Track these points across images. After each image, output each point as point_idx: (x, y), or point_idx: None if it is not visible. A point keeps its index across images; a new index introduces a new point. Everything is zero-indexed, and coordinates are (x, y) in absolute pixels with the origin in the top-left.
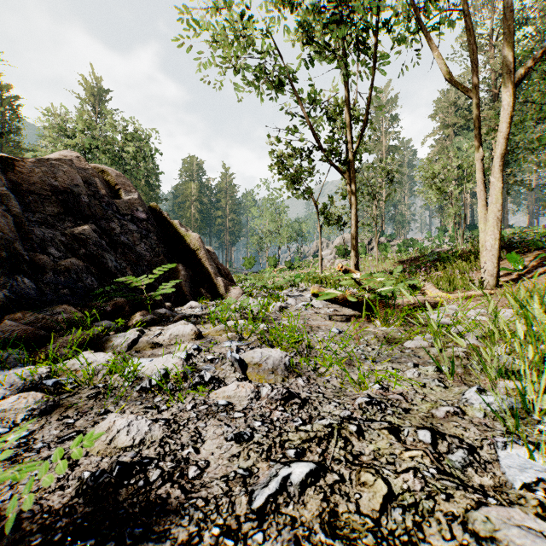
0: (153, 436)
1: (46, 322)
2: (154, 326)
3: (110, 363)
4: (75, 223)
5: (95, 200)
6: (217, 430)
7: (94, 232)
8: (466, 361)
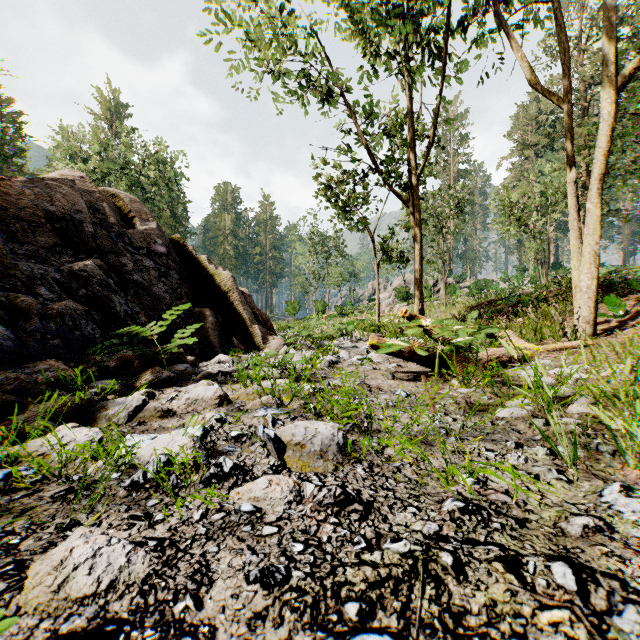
0: (133, 573)
1: (22, 383)
2: (170, 386)
3: (95, 442)
4: (75, 257)
5: (103, 230)
6: (236, 560)
7: (99, 269)
8: (586, 438)
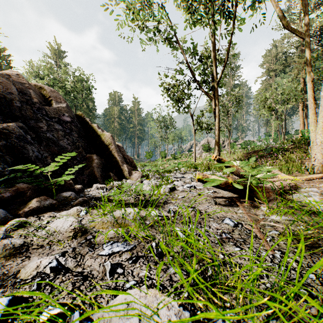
0: None
1: None
2: (51, 211)
3: None
4: (4, 121)
5: (27, 106)
6: None
7: (21, 129)
8: None
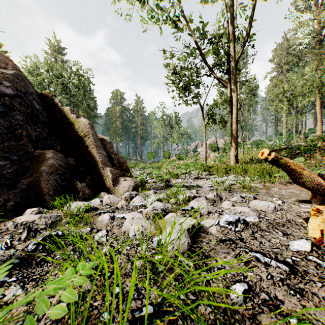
0: None
1: None
2: None
3: None
4: None
5: None
6: None
7: None
8: None
